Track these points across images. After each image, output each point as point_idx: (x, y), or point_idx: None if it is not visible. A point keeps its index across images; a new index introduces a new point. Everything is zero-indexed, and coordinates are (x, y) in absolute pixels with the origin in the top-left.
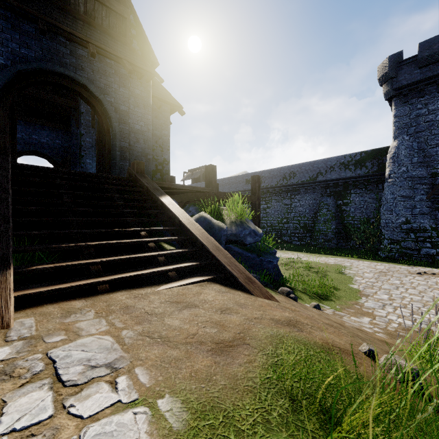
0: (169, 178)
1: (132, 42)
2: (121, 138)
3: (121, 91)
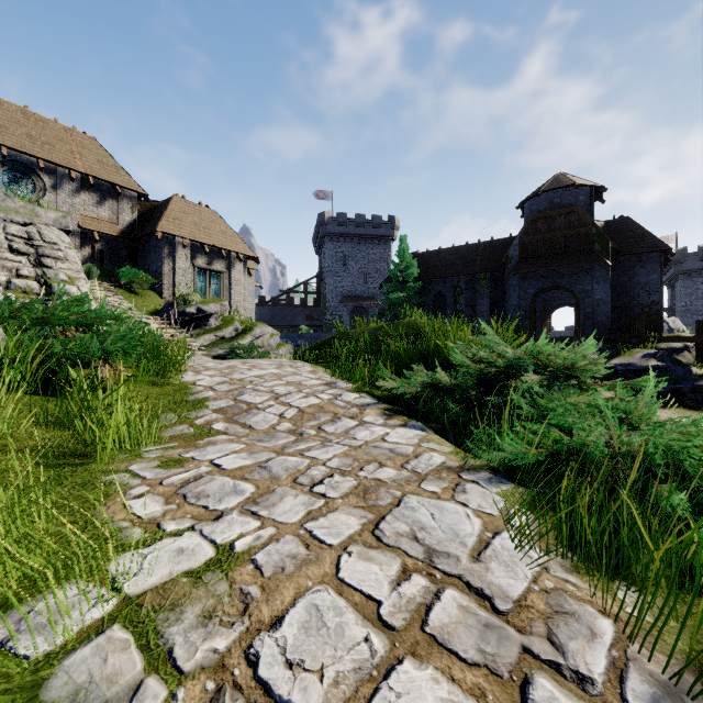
0: (632, 325)
1: (593, 246)
2: (586, 307)
3: (586, 279)
